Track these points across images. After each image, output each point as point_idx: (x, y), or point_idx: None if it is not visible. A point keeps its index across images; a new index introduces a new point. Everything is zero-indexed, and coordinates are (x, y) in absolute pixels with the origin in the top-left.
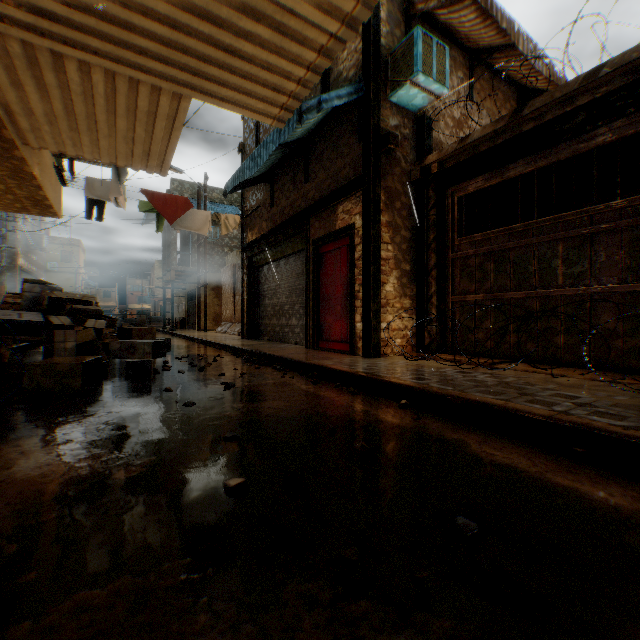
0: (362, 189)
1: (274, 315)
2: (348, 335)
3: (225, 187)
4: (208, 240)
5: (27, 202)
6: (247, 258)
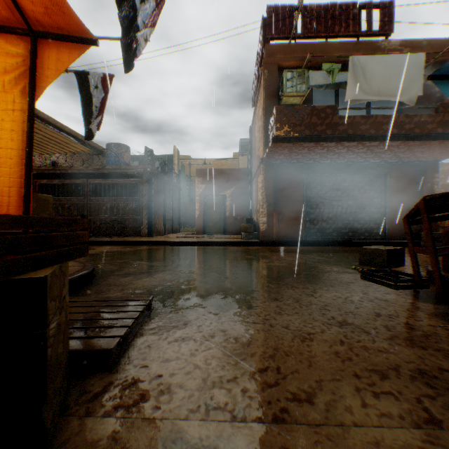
0: None
1: None
2: None
3: None
4: None
5: None
6: None
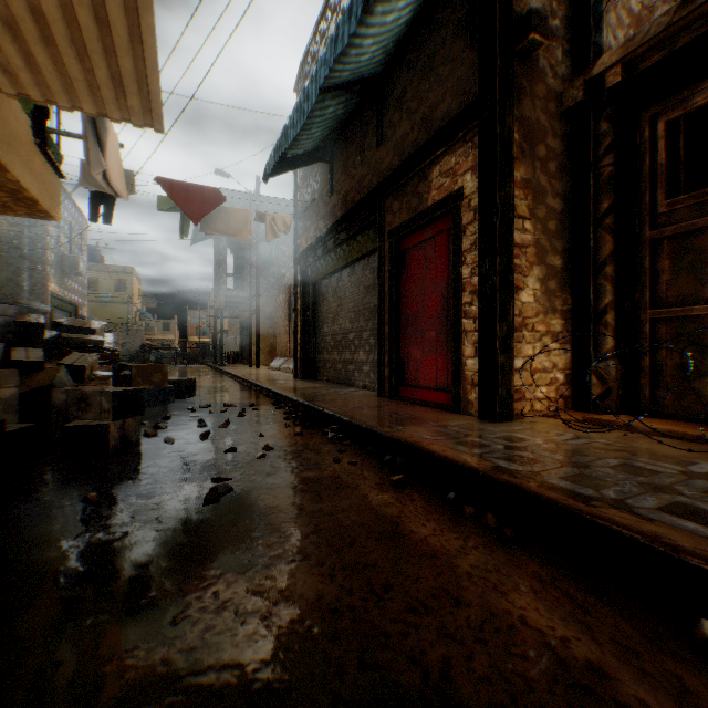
0: (478, 124)
1: (335, 347)
2: (449, 379)
3: (265, 168)
4: (262, 260)
5: (3, 195)
6: (300, 272)
